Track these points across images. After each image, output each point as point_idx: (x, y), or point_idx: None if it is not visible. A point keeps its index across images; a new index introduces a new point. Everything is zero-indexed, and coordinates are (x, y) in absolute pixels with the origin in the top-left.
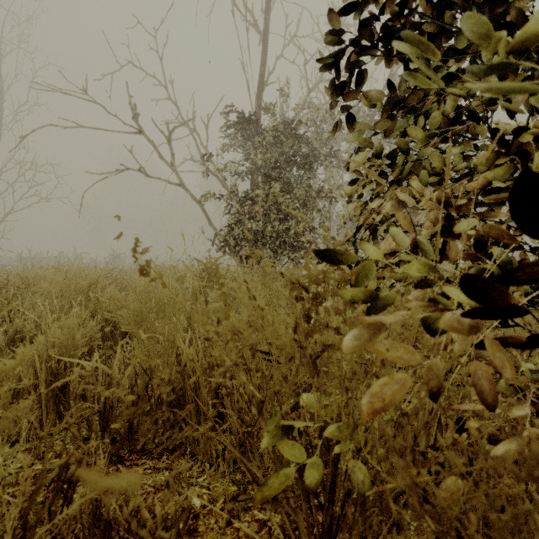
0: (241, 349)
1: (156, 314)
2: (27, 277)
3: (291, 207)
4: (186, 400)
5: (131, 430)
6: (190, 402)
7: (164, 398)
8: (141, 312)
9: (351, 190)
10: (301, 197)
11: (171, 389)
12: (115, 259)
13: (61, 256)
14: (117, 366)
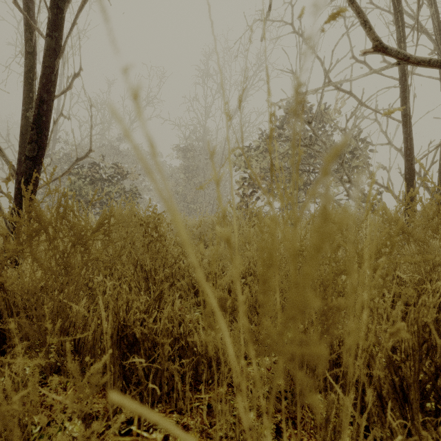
0: None
1: None
2: None
3: None
4: None
5: None
6: None
7: None
8: None
9: None
10: None
11: None
12: None
13: None
14: None
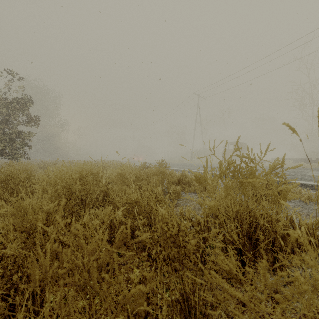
0: None
1: None
2: None
3: None
4: None
5: None
6: None
7: None
8: None
9: None
10: None
11: None
12: None
13: None
14: None
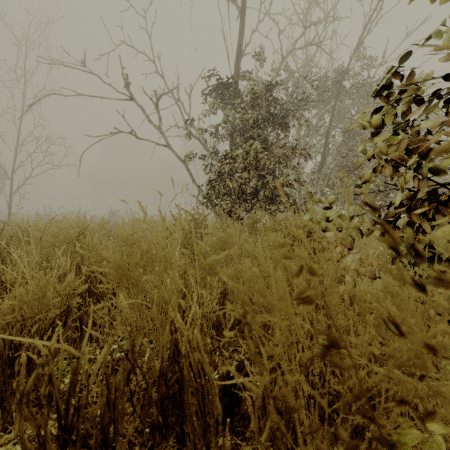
0: (360, 393)
1: (142, 268)
2: (25, 228)
3: (268, 165)
4: (184, 400)
5: (106, 442)
6: (193, 412)
7: (153, 396)
8: (124, 266)
9: (378, 117)
10: (277, 155)
11: (163, 382)
12: (113, 216)
13: (70, 213)
14: (87, 346)
